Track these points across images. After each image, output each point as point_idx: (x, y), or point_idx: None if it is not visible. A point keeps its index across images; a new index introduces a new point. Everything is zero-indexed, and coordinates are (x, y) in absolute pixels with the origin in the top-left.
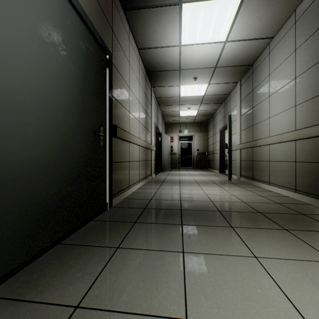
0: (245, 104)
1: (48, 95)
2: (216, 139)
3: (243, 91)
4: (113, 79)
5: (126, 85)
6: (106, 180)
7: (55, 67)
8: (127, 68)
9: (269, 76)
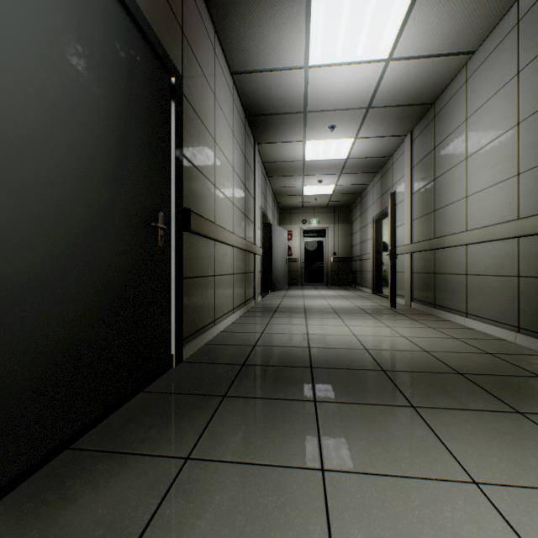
0: (420, 173)
1: (41, 143)
2: (366, 235)
3: (416, 150)
4: (185, 122)
5: (210, 136)
6: (171, 311)
7: (59, 86)
8: (211, 106)
9: (467, 121)
